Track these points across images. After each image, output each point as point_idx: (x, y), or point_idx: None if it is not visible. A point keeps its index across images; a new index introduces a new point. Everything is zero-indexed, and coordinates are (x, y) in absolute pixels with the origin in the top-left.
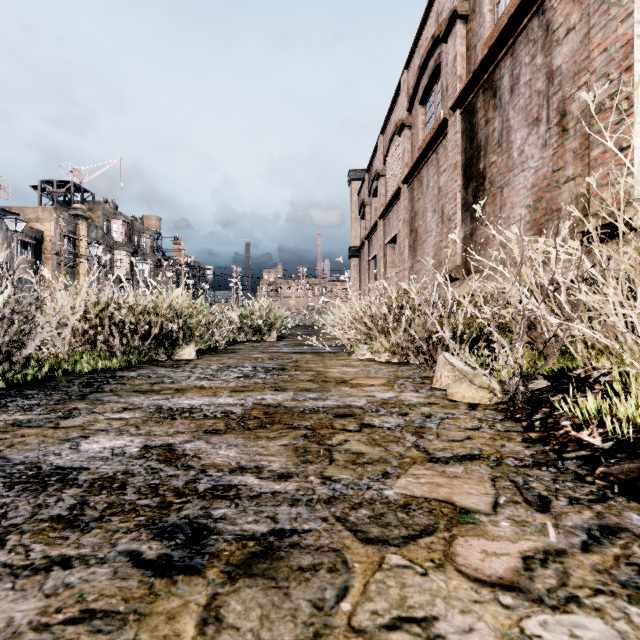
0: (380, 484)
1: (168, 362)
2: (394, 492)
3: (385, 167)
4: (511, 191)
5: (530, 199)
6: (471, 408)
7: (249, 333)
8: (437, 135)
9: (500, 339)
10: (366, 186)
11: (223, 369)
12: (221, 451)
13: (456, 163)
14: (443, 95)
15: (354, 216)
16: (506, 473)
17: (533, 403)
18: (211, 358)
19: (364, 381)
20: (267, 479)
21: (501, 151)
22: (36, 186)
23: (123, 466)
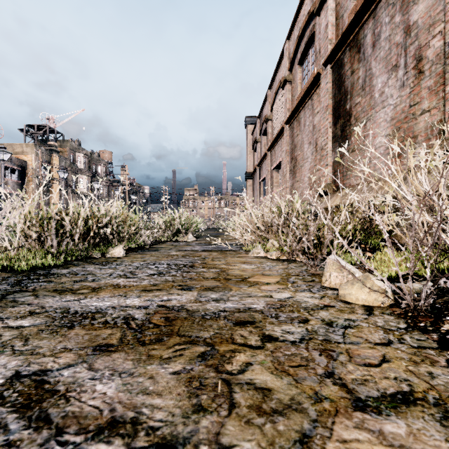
0: None
1: (100, 259)
2: None
3: (272, 113)
4: (373, 124)
5: (389, 129)
6: (368, 312)
7: (171, 234)
8: (312, 86)
9: (400, 246)
10: (258, 128)
11: (142, 266)
12: (99, 385)
13: (327, 106)
14: (316, 56)
15: (249, 150)
16: None
17: (432, 309)
18: (136, 255)
19: (261, 279)
20: None
21: (364, 94)
22: (22, 129)
23: None
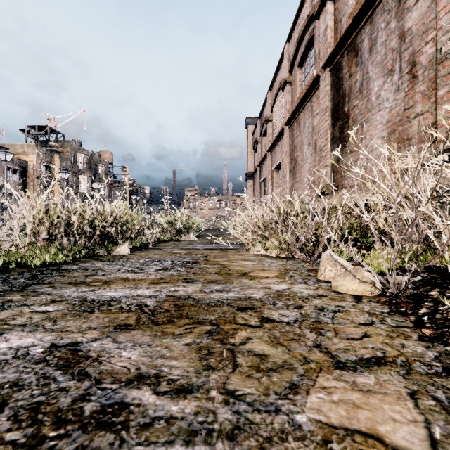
0: (289, 404)
1: (107, 257)
2: (307, 418)
3: (272, 114)
4: (370, 126)
5: (385, 132)
6: (357, 300)
7: (173, 234)
8: (311, 88)
9: (384, 240)
10: (258, 128)
11: (148, 263)
12: (124, 352)
13: (326, 108)
14: (316, 58)
15: (249, 150)
16: (423, 385)
17: (413, 297)
18: (141, 253)
19: (260, 273)
20: (164, 395)
21: (362, 96)
22: (23, 129)
23: (16, 374)
